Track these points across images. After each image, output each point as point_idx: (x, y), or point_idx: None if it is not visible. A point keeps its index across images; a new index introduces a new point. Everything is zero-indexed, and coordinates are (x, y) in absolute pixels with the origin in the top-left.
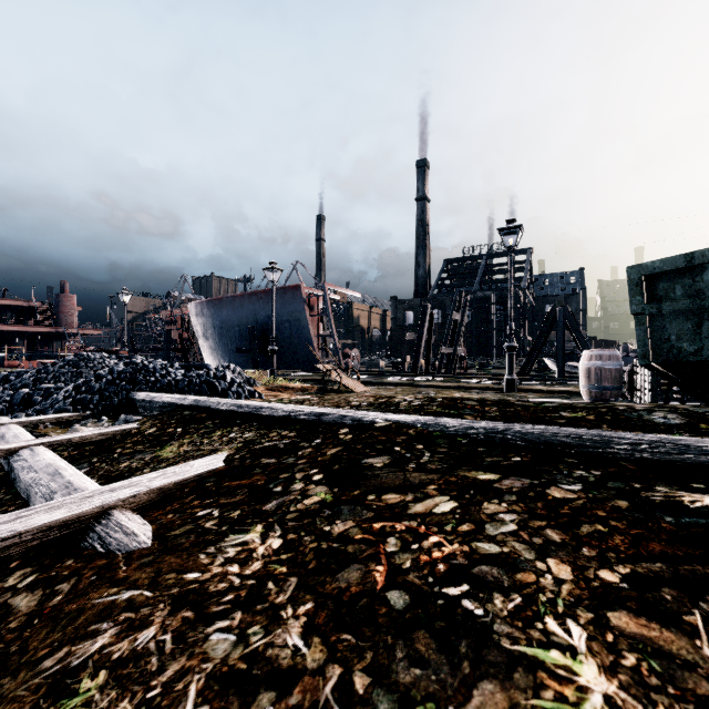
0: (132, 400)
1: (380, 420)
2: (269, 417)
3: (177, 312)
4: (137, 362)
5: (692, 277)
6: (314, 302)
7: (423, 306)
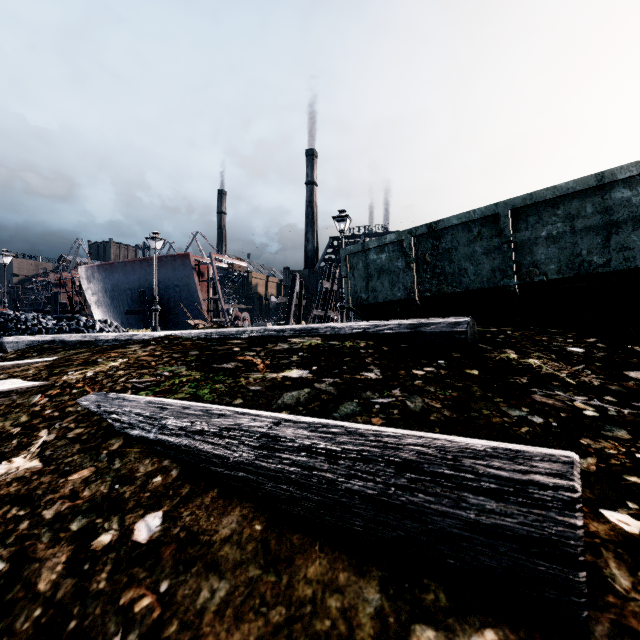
0: (2, 343)
1: (163, 334)
2: (103, 341)
3: (67, 276)
4: (9, 314)
5: (366, 256)
6: (204, 270)
7: (293, 275)
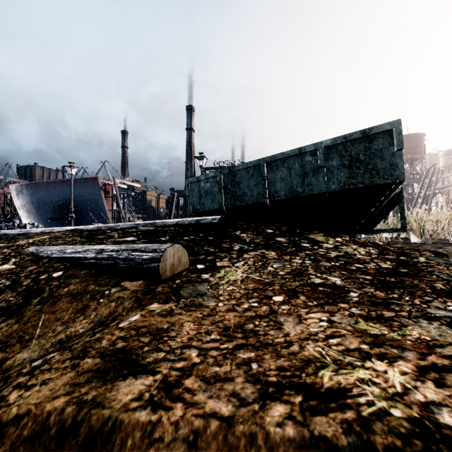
0: None
1: (73, 228)
2: (34, 233)
3: (0, 191)
4: None
5: (199, 184)
6: (109, 189)
7: (172, 194)
